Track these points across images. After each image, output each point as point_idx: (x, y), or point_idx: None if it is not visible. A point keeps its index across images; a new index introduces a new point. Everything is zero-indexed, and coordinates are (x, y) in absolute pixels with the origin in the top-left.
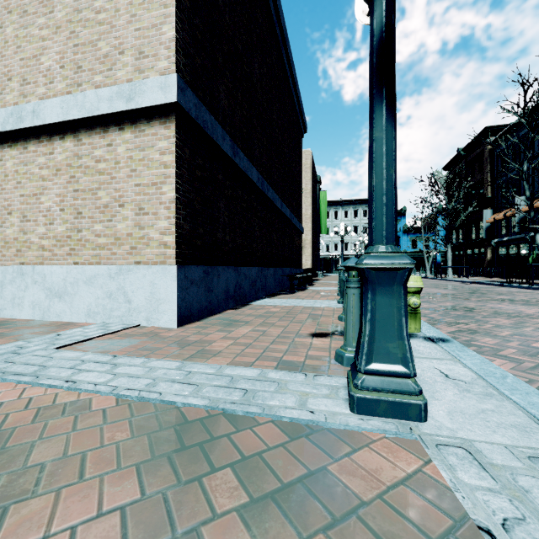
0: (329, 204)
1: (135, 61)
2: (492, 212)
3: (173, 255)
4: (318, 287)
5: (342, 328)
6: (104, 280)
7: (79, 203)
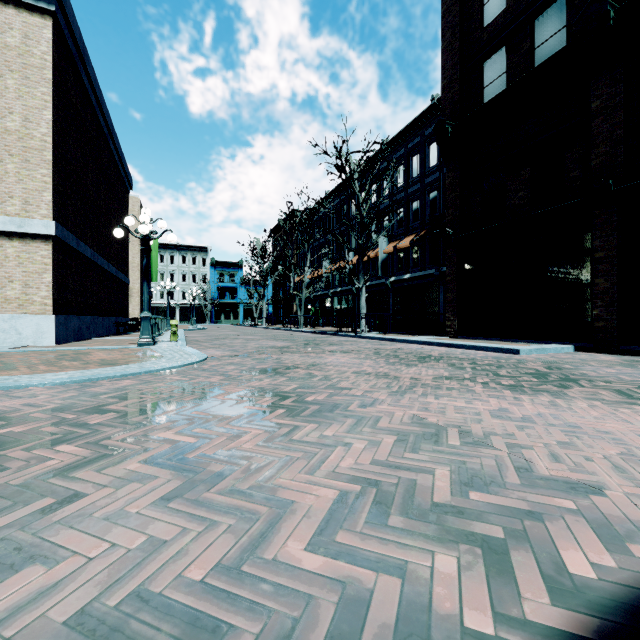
0: (164, 246)
1: (22, 204)
2: (297, 276)
3: (52, 310)
4: None
5: None
6: None
7: None
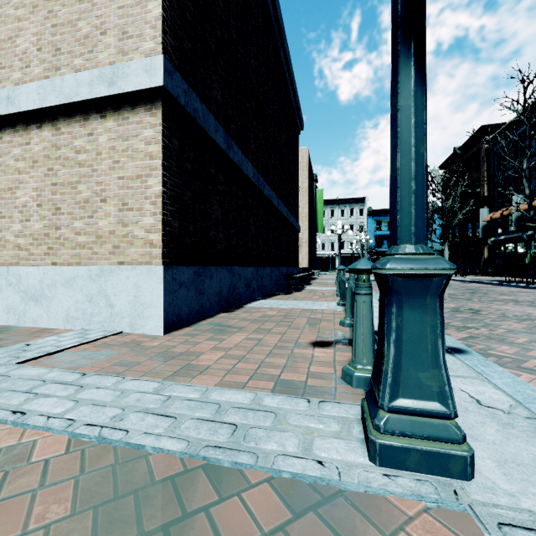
0: (325, 202)
1: (118, 42)
2: (488, 211)
3: (160, 255)
4: (316, 287)
5: (345, 335)
6: (83, 282)
7: (58, 198)
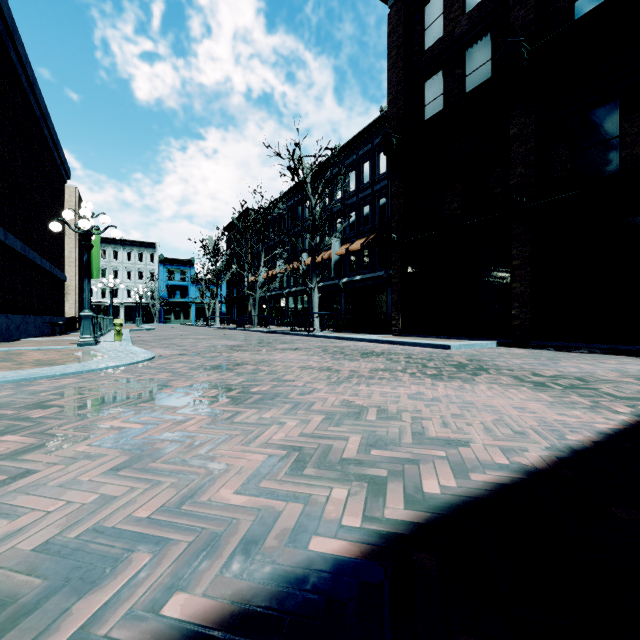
0: (106, 241)
1: None
2: (251, 275)
3: None
4: None
5: None
6: None
7: None
